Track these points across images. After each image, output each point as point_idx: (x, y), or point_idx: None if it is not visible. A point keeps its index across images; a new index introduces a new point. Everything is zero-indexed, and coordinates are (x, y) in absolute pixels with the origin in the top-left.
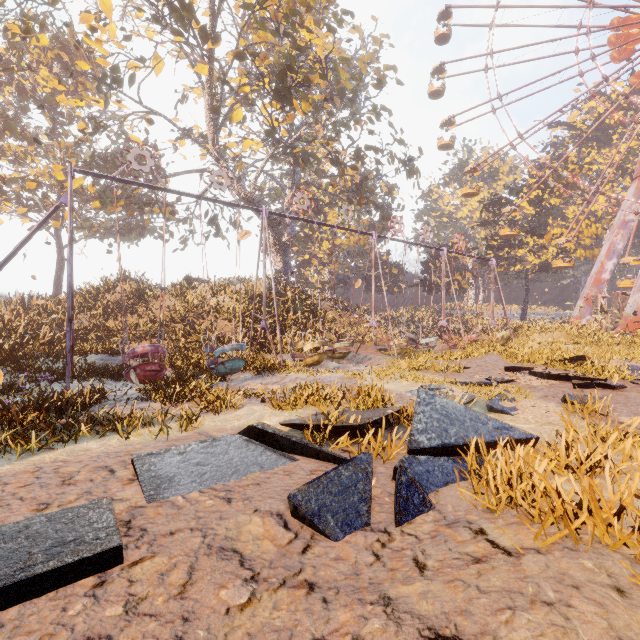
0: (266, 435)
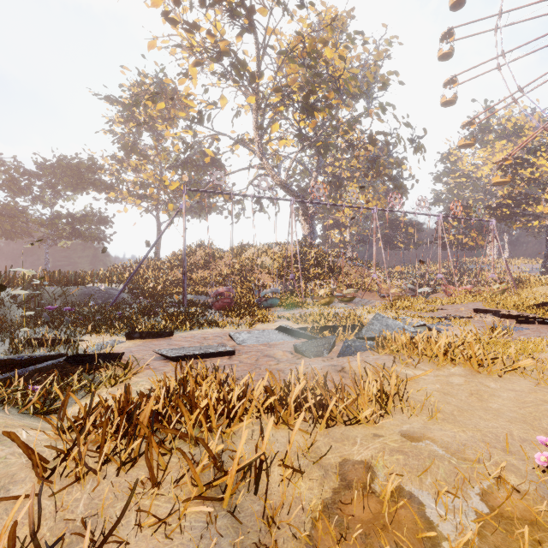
0: (287, 330)
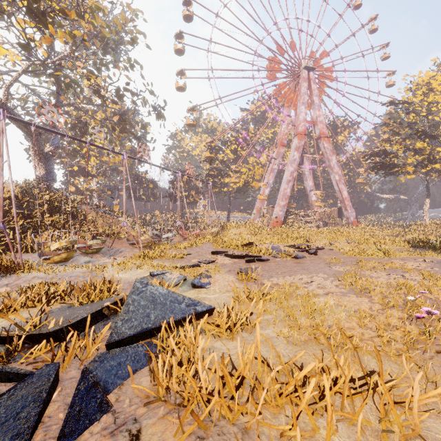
0: None
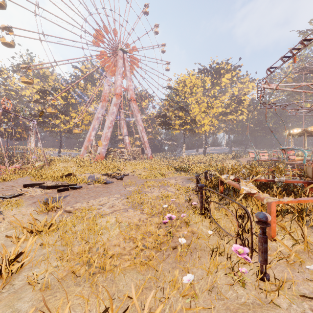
0: None
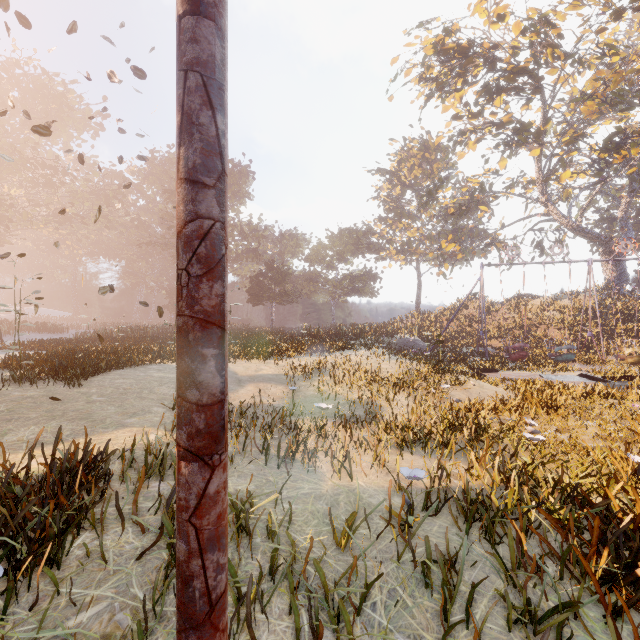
0: (588, 376)
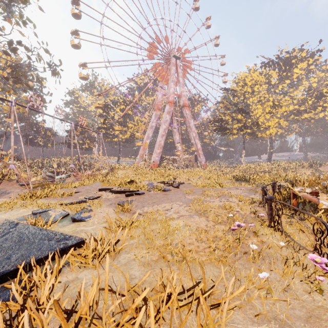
0: None
